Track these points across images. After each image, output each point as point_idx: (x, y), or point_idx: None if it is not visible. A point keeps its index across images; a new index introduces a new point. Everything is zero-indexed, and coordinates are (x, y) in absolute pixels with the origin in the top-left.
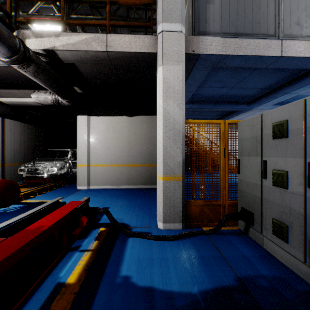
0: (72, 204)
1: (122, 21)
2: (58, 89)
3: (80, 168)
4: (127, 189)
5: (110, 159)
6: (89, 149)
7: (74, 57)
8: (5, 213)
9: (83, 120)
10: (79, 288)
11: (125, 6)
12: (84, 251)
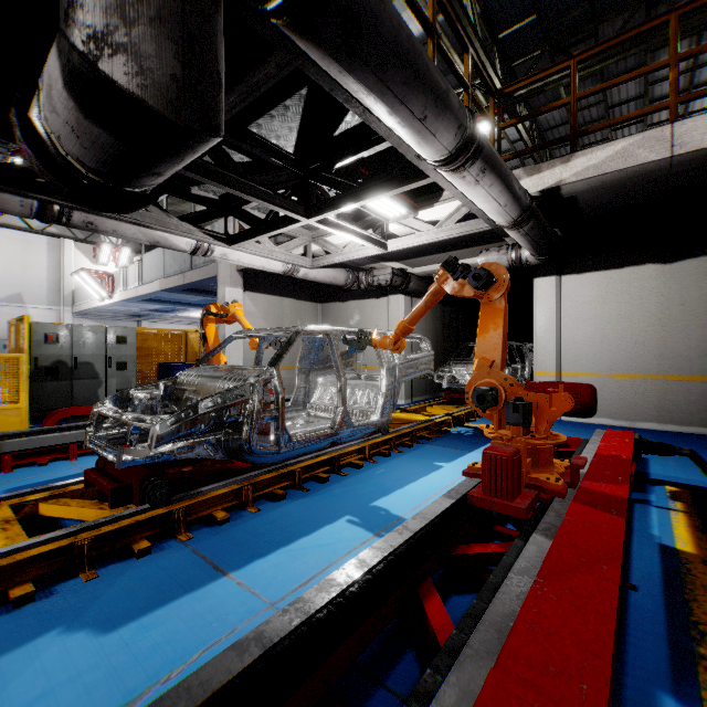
0: (619, 433)
1: (637, 47)
2: (542, 243)
3: (539, 379)
4: (657, 431)
5: (609, 361)
6: (558, 343)
7: (590, 185)
8: (463, 436)
9: (546, 286)
10: (706, 547)
11: (642, 7)
12: (664, 508)
